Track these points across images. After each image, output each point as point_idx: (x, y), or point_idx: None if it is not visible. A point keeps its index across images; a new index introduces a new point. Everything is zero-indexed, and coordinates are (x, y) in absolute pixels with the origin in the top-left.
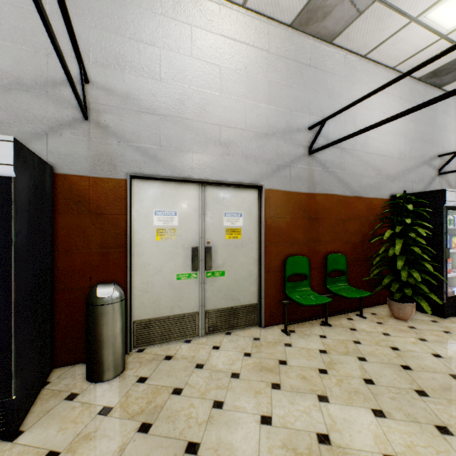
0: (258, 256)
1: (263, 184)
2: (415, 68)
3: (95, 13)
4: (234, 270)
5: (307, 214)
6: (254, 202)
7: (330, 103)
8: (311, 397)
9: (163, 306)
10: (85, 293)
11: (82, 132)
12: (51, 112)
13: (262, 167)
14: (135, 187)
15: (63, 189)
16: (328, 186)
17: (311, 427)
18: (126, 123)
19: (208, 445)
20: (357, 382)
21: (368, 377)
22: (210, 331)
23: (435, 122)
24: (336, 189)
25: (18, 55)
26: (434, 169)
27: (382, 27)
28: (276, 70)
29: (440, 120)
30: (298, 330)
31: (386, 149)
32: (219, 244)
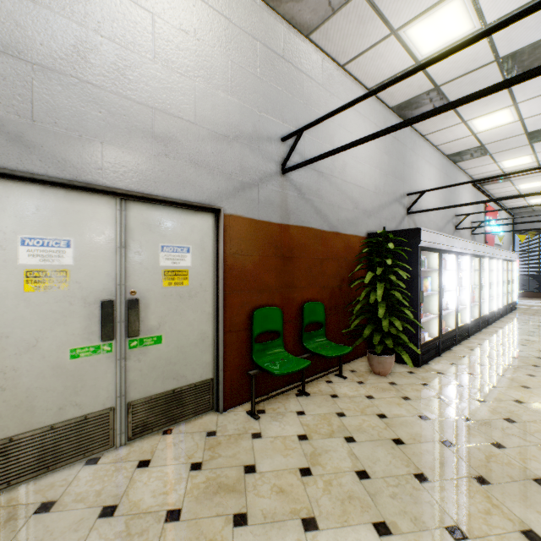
0: (215, 309)
1: (221, 206)
2: (409, 71)
3: None
4: (177, 333)
5: (280, 252)
6: (208, 232)
7: (307, 113)
8: (294, 526)
9: (41, 408)
10: None
11: None
12: None
13: (220, 183)
14: None
15: None
16: (305, 217)
17: None
18: None
19: None
20: (349, 479)
21: (361, 468)
22: (136, 434)
23: (405, 159)
24: (313, 221)
25: None
26: (404, 208)
27: (364, 32)
28: (239, 49)
29: (409, 157)
30: (269, 408)
31: (363, 180)
32: (151, 295)
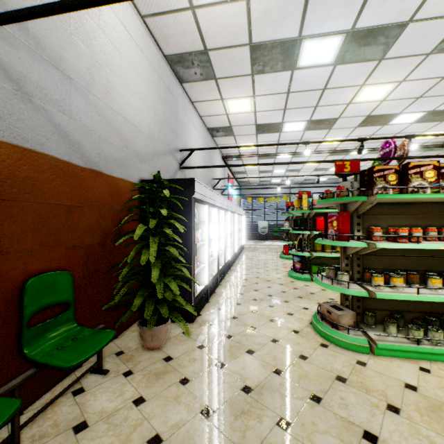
0: None
1: None
2: None
3: None
4: None
5: None
6: None
7: None
8: None
9: None
10: None
11: None
12: None
13: None
14: None
15: None
16: (32, 133)
17: None
18: None
19: None
20: None
21: None
22: None
23: (178, 115)
24: (53, 145)
25: None
26: (178, 162)
27: None
28: None
29: (181, 116)
30: None
31: (136, 118)
32: None
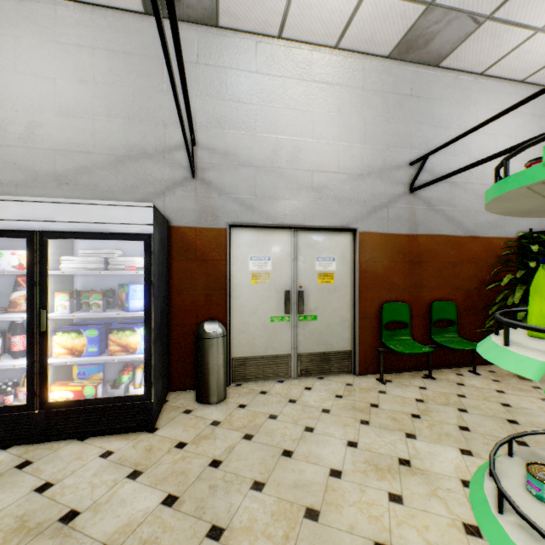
0: (352, 301)
1: (357, 227)
2: (520, 102)
3: (200, 83)
4: (326, 315)
5: (408, 258)
6: (347, 246)
7: (437, 133)
8: (399, 433)
9: (258, 345)
10: (192, 329)
11: (190, 189)
12: (167, 174)
13: (356, 210)
14: (233, 235)
15: (175, 239)
16: (434, 226)
17: (394, 453)
18: (226, 177)
19: (300, 453)
20: (450, 427)
21: (464, 425)
22: (302, 374)
23: None
24: (444, 228)
25: (144, 130)
26: None
27: (500, 43)
28: (371, 106)
29: None
30: (395, 380)
31: None
32: (311, 289)
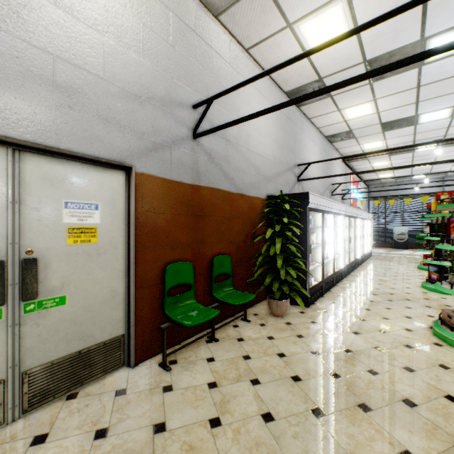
0: (126, 266)
1: (133, 164)
2: (305, 52)
3: None
4: (83, 292)
5: (191, 210)
6: (119, 190)
7: (216, 86)
8: None
9: None
10: None
11: None
12: None
13: (132, 141)
14: None
15: None
16: (214, 179)
17: None
18: None
19: None
20: (256, 424)
21: (266, 411)
22: (34, 405)
23: (296, 136)
24: (222, 183)
25: None
26: (295, 176)
27: (265, 21)
28: (152, 14)
29: (298, 135)
30: (181, 357)
31: (264, 151)
32: (53, 254)
